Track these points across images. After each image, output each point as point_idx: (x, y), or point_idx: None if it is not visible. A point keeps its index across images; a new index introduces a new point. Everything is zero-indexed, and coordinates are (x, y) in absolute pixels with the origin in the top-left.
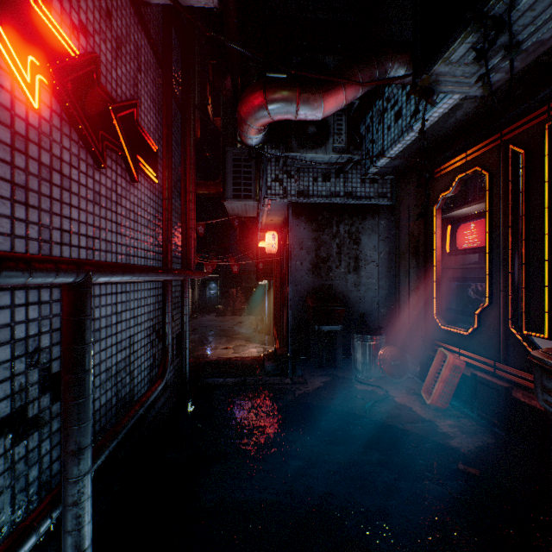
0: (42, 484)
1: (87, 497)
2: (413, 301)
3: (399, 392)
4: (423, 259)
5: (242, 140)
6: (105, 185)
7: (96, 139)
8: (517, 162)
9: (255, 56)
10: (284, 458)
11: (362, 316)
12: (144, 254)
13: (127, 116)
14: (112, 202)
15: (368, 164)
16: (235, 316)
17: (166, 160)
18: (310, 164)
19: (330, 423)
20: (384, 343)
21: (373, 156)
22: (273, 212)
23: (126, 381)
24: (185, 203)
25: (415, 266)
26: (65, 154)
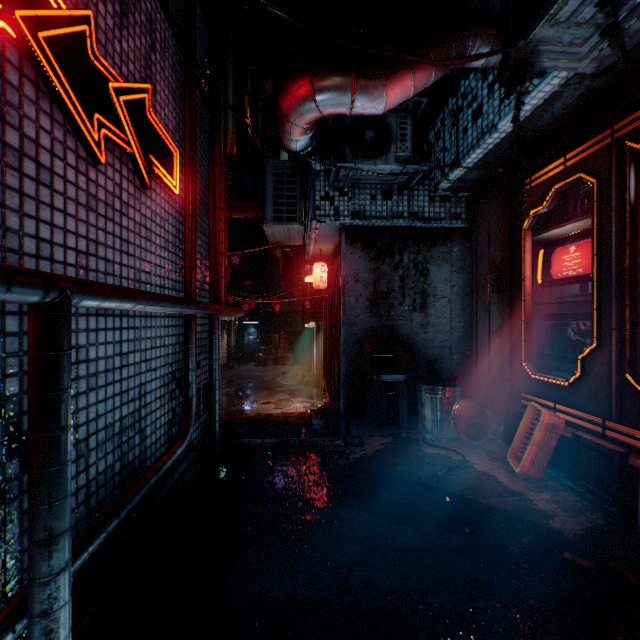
0: (7, 582)
1: (62, 603)
2: (495, 345)
3: (479, 458)
4: (507, 292)
5: (284, 144)
6: (105, 187)
7: (89, 123)
8: (635, 163)
9: (299, 23)
10: (336, 541)
11: (432, 363)
12: (160, 281)
13: (135, 103)
14: (115, 210)
15: (438, 177)
16: (277, 366)
17: (190, 167)
18: (367, 178)
19: (394, 495)
20: (459, 397)
21: (446, 165)
22: (323, 239)
23: (134, 442)
24: (215, 223)
25: (497, 302)
26: (43, 138)
